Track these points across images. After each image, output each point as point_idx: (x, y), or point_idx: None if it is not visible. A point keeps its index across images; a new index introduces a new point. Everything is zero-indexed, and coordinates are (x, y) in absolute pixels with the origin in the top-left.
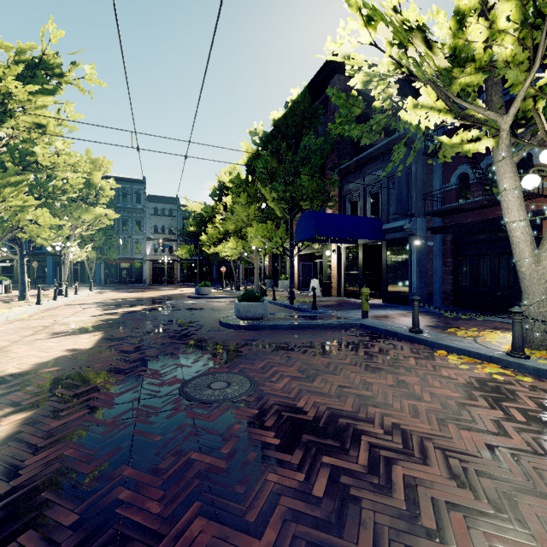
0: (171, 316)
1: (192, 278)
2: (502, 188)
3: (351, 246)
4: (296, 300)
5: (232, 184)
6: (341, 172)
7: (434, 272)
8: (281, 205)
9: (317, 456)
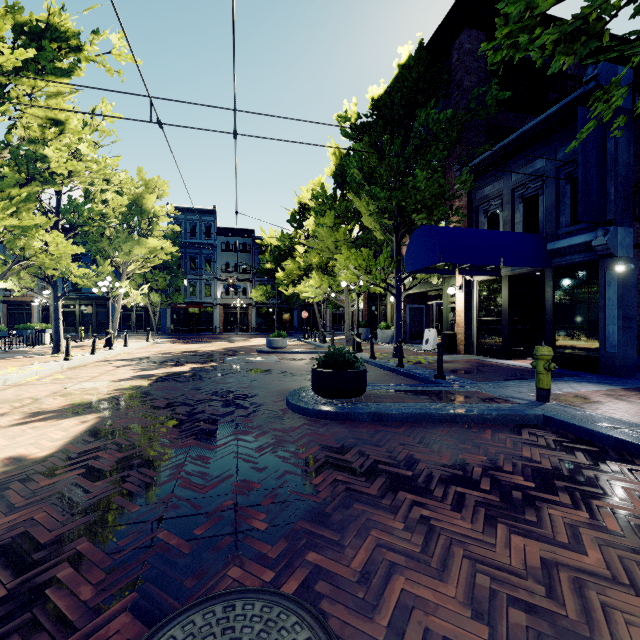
0: (220, 384)
1: (269, 325)
2: None
3: (489, 280)
4: (405, 359)
5: (315, 199)
6: (472, 170)
7: None
8: (383, 221)
9: None
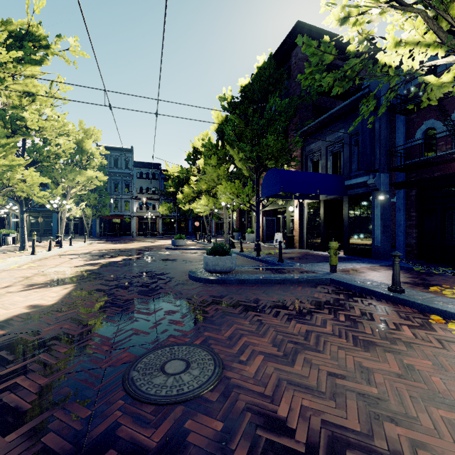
0: (145, 267)
1: (172, 231)
2: None
3: (313, 202)
4: (261, 252)
5: (204, 147)
6: (303, 133)
7: (397, 226)
8: (248, 164)
9: None
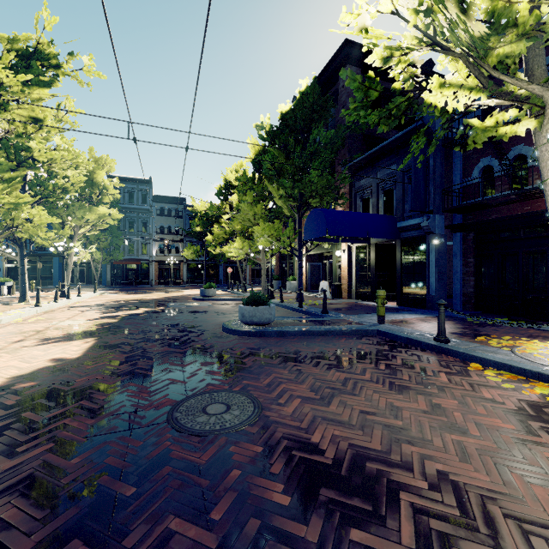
0: (172, 320)
1: (199, 279)
2: (547, 176)
3: (363, 246)
4: (304, 302)
5: (238, 181)
6: (352, 168)
7: (454, 273)
8: (289, 203)
9: (342, 529)
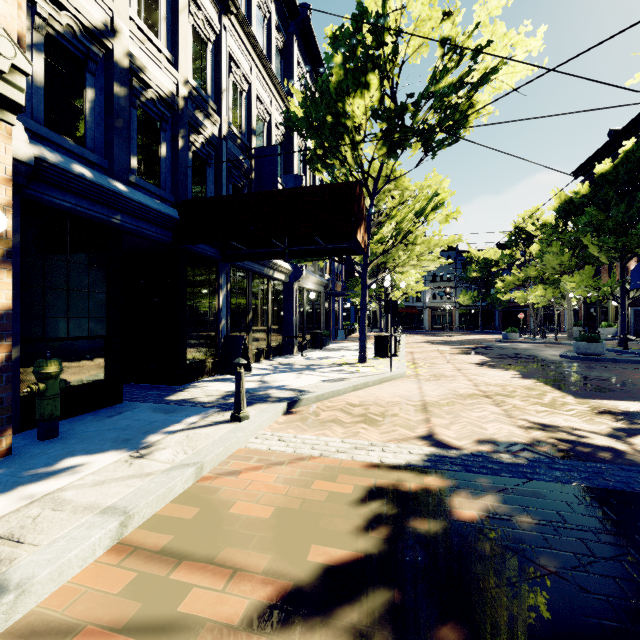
0: (509, 351)
1: (472, 325)
2: None
3: None
4: (628, 347)
5: (543, 235)
6: None
7: None
8: (610, 255)
9: None
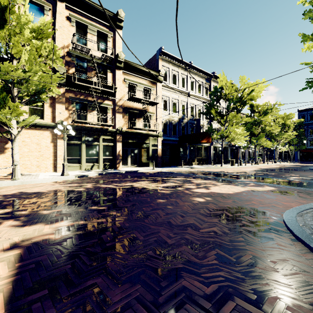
0: (300, 168)
1: None
2: None
3: None
4: None
5: None
6: None
7: None
8: None
9: (285, 172)
